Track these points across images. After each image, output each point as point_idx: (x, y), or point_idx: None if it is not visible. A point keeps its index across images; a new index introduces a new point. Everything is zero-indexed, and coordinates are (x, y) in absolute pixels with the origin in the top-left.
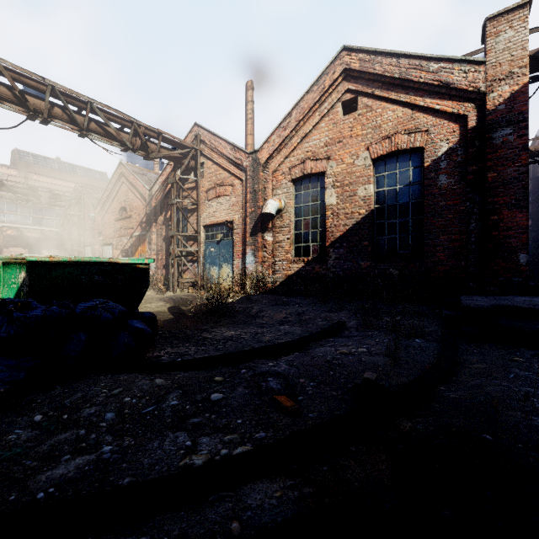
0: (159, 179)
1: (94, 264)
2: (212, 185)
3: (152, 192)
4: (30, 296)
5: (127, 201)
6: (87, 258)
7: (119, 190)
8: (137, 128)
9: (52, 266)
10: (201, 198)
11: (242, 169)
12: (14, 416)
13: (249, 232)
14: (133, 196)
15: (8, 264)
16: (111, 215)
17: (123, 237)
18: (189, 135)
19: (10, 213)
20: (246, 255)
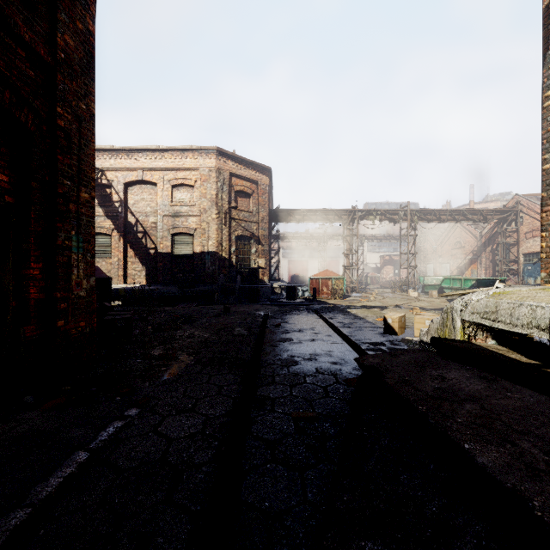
0: (487, 226)
1: (490, 280)
2: (529, 230)
3: (481, 234)
4: (477, 287)
5: (461, 238)
6: (489, 278)
7: (454, 231)
8: (482, 212)
9: (481, 280)
10: (520, 237)
11: None
12: None
13: None
14: (466, 235)
15: (466, 279)
16: (448, 246)
17: (458, 259)
18: (511, 200)
19: (384, 247)
20: None
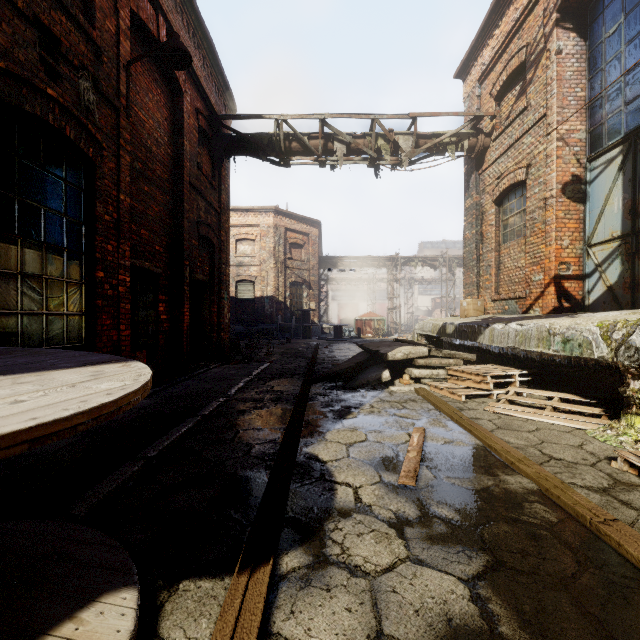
0: None
1: None
2: None
3: None
4: None
5: None
6: None
7: None
8: None
9: None
10: None
11: None
12: None
13: None
14: None
15: None
16: None
17: None
18: None
19: (435, 290)
20: None
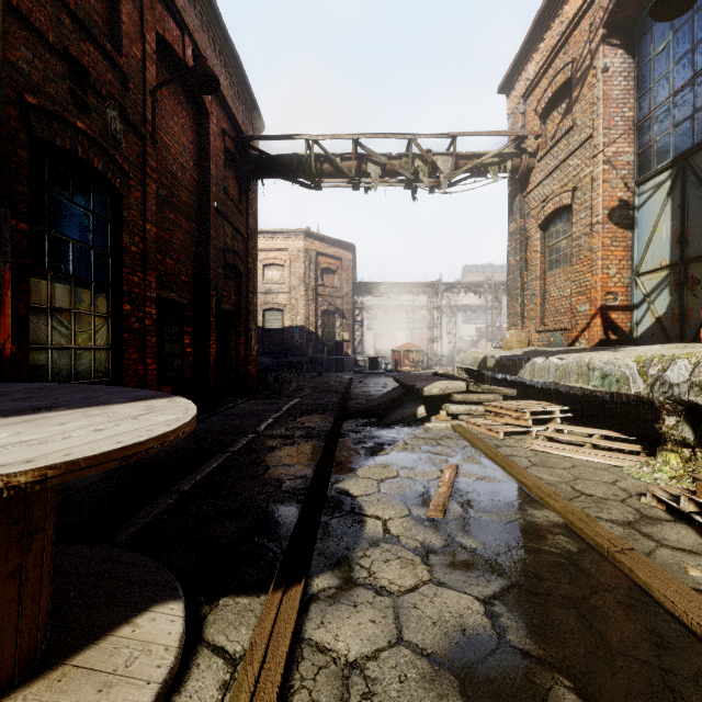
0: None
1: None
2: None
3: None
4: None
5: None
6: None
7: None
8: None
9: None
10: None
11: None
12: None
13: None
14: None
15: None
16: None
17: None
18: None
19: (481, 318)
20: None
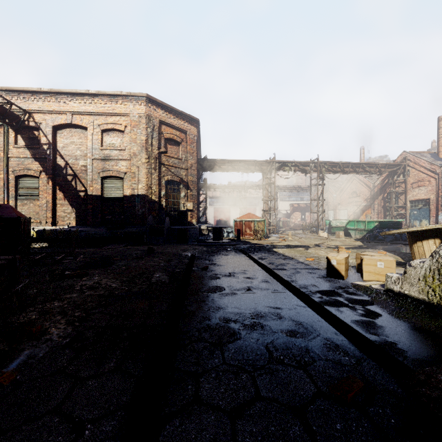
0: (379, 178)
1: (390, 221)
2: (415, 181)
3: (374, 184)
4: (379, 228)
5: (357, 188)
6: (389, 220)
7: (351, 183)
8: (377, 165)
9: (383, 222)
10: (407, 187)
11: (435, 173)
12: (395, 242)
13: (440, 204)
14: (361, 186)
15: (370, 221)
16: (346, 195)
17: (354, 206)
18: (400, 156)
19: (293, 197)
20: (438, 215)
